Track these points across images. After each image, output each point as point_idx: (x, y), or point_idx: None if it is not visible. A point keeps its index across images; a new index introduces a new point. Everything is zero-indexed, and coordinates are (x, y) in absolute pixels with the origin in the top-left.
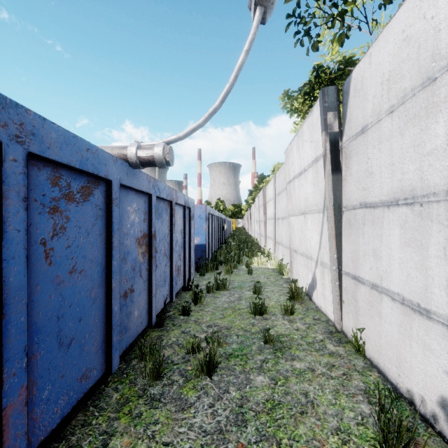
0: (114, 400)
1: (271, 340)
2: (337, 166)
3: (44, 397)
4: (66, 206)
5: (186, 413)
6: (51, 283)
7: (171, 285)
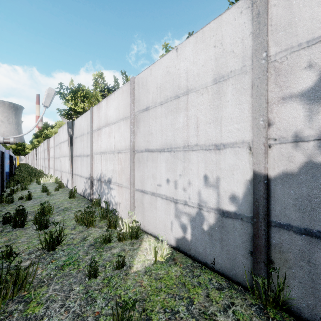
0: None
1: (49, 194)
2: (72, 144)
3: None
4: None
5: (25, 204)
6: None
7: (1, 186)
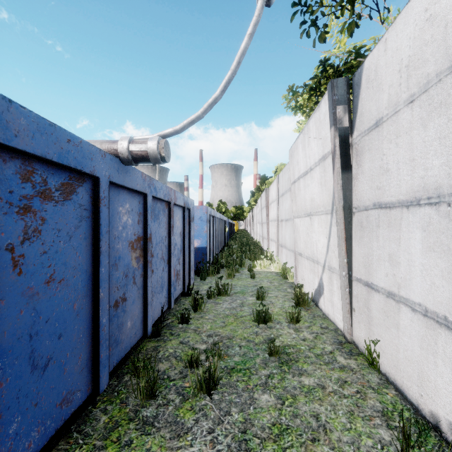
0: (101, 424)
1: (276, 352)
2: (347, 163)
3: (11, 431)
4: (41, 206)
5: (182, 440)
6: (21, 296)
7: (169, 292)
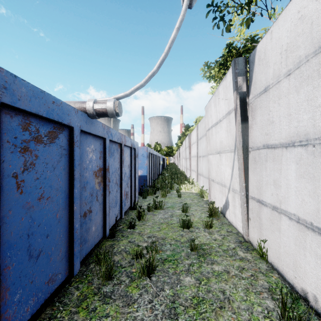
0: (75, 296)
1: (195, 248)
2: (245, 117)
3: (16, 299)
4: (35, 147)
5: (131, 308)
6: (22, 208)
7: (121, 206)
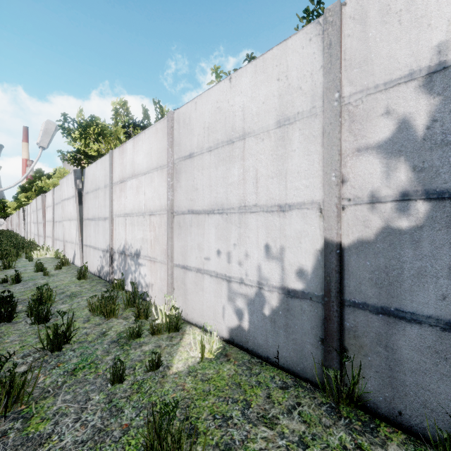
0: None
1: (47, 274)
2: (81, 202)
3: None
4: None
5: (11, 288)
6: None
7: None
